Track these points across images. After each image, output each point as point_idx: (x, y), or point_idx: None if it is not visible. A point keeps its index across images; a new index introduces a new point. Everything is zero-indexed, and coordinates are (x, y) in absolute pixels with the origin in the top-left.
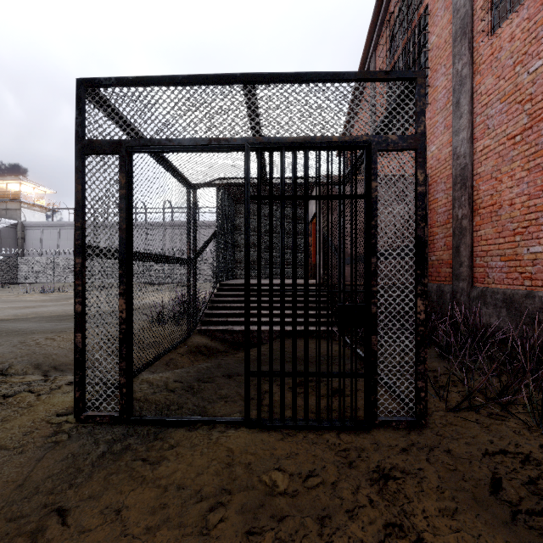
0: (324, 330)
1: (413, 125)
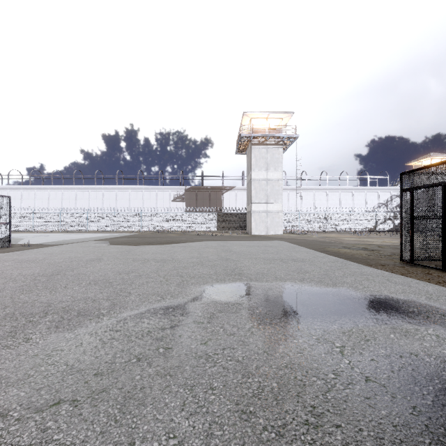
0: None
1: None
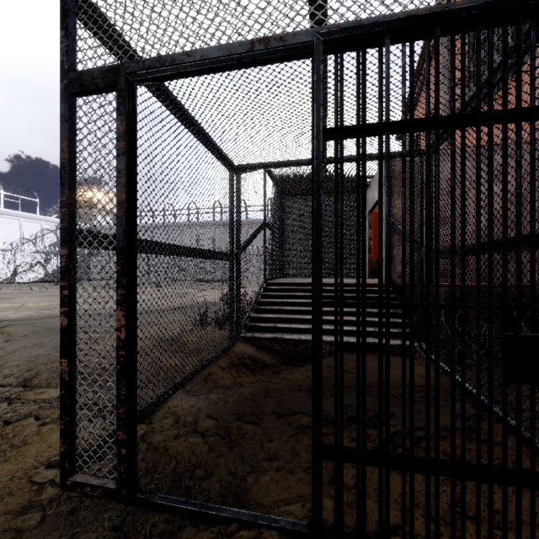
0: (399, 344)
1: (513, 80)
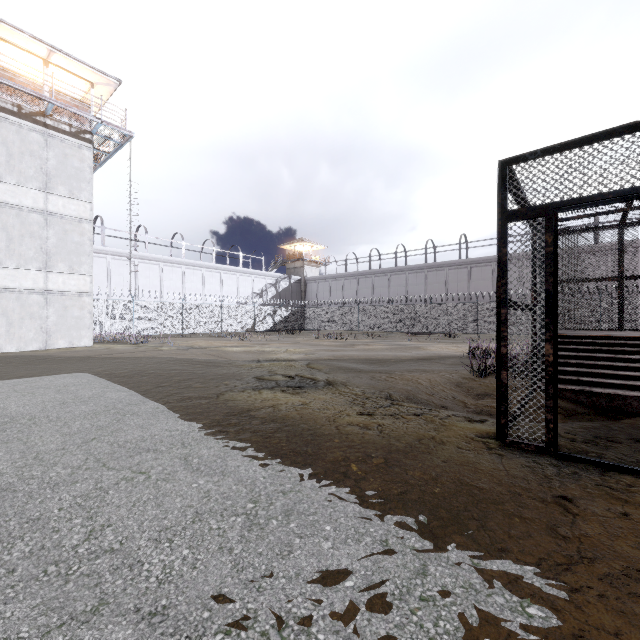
0: None
1: None
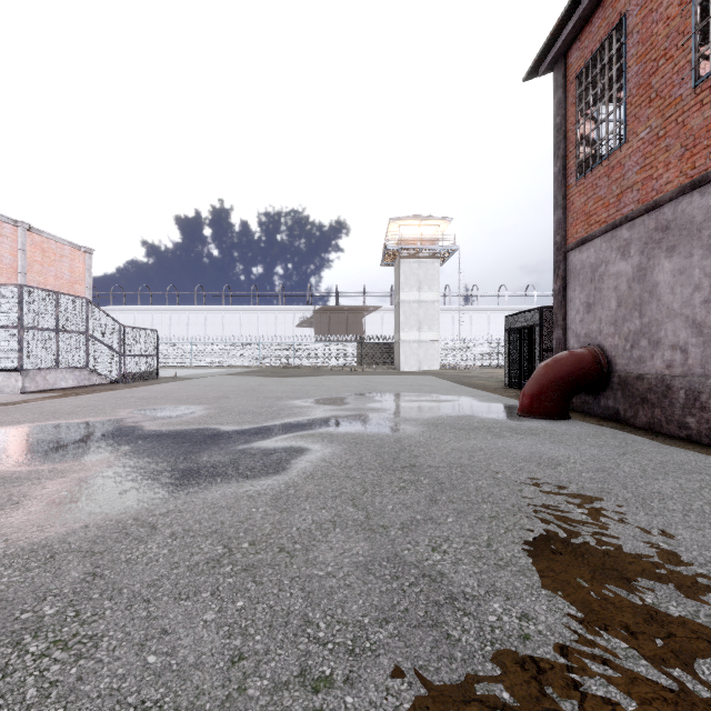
0: None
1: None
